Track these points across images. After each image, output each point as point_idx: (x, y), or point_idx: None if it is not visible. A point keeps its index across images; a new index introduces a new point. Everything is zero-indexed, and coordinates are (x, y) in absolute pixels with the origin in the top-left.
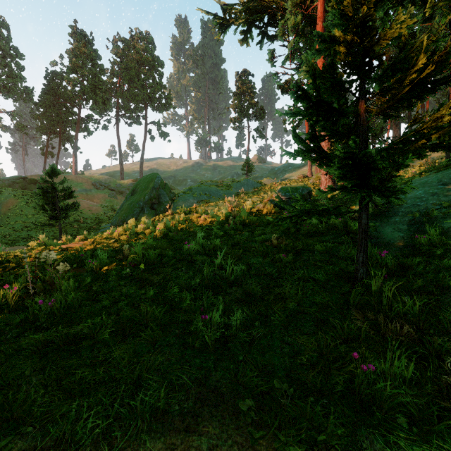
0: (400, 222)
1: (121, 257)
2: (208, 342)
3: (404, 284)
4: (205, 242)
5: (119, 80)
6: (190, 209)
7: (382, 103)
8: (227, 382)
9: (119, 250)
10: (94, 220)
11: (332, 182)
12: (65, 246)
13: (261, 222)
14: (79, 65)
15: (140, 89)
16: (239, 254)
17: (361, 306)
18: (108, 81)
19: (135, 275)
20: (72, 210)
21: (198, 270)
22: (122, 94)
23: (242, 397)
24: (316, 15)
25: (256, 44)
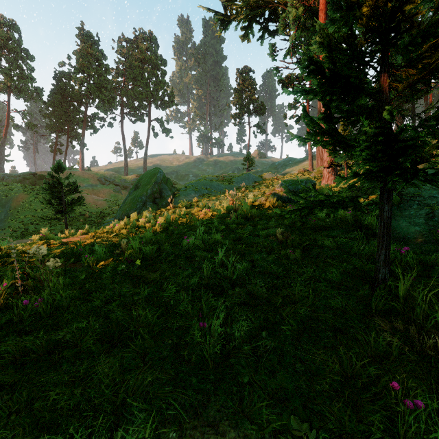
0: (416, 215)
1: (119, 252)
2: (207, 358)
3: (437, 287)
4: (205, 237)
5: (124, 79)
6: (191, 203)
7: (409, 76)
8: (230, 413)
9: (118, 244)
10: (99, 214)
11: (334, 175)
12: (65, 240)
13: (264, 215)
14: (86, 65)
15: (144, 87)
16: (242, 250)
17: (384, 312)
18: (113, 80)
19: (131, 271)
20: (77, 204)
21: (197, 267)
22: (126, 93)
23: (249, 438)
24: (317, 7)
25: (257, 39)
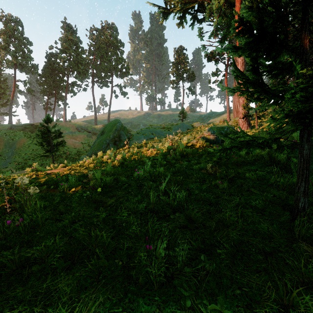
0: None
1: (87, 181)
2: (153, 281)
3: None
4: (151, 170)
5: (94, 57)
6: (141, 144)
7: None
8: None
9: (86, 175)
10: (76, 152)
11: (247, 123)
12: (49, 172)
13: (196, 153)
14: (68, 48)
15: (108, 62)
16: (180, 180)
17: (306, 237)
18: (87, 58)
19: (94, 197)
20: (60, 145)
21: (145, 194)
22: (96, 67)
23: None
24: None
25: (189, 25)
